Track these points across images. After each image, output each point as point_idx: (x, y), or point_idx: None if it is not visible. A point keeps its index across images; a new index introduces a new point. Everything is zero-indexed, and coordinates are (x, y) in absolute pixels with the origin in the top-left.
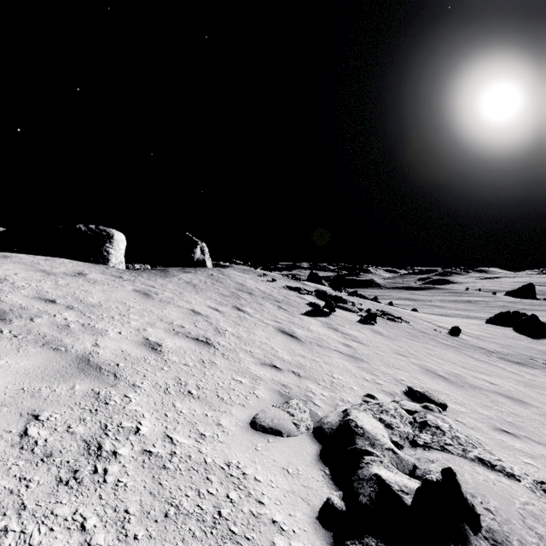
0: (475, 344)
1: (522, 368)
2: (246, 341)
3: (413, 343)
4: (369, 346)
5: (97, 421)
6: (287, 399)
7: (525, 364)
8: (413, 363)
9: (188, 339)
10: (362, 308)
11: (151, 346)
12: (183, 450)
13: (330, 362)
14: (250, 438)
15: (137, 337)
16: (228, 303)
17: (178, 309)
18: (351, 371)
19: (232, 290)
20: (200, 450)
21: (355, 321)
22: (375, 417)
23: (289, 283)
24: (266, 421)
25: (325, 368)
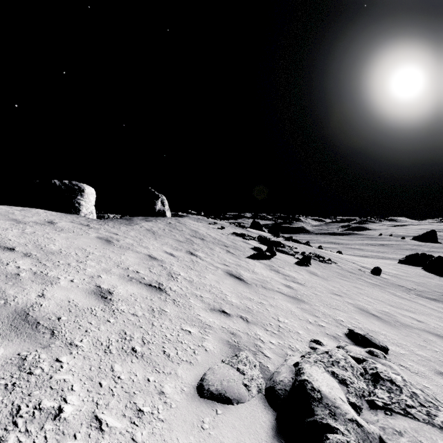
0: (395, 282)
1: (438, 305)
2: (197, 285)
3: (344, 282)
4: (308, 287)
5: (9, 403)
6: (237, 351)
7: (440, 300)
8: (347, 302)
9: (141, 286)
10: (297, 251)
11: (101, 295)
12: (112, 440)
13: (275, 304)
14: (196, 410)
15: (89, 285)
16: (182, 248)
17: (136, 254)
18: (295, 313)
19: (187, 236)
20: (134, 438)
21: (293, 263)
22: (327, 371)
23: (236, 230)
24: (214, 385)
25: (271, 311)
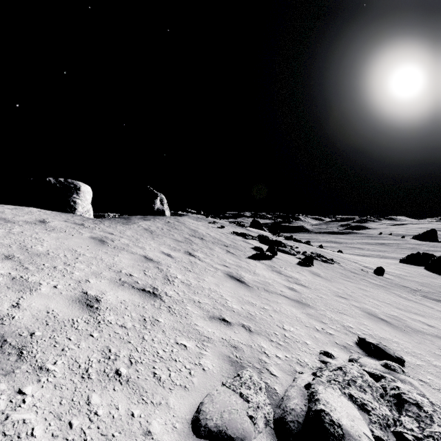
0: (399, 282)
1: None
2: (195, 289)
3: (348, 284)
4: (312, 289)
5: None
6: (239, 369)
7: None
8: (354, 305)
9: (134, 291)
10: (299, 251)
11: (87, 303)
12: None
13: (279, 309)
14: None
15: (74, 291)
16: (180, 248)
17: (131, 255)
18: (301, 320)
19: (185, 236)
20: None
21: (294, 263)
22: (344, 393)
23: (235, 229)
24: (213, 419)
25: (275, 317)
